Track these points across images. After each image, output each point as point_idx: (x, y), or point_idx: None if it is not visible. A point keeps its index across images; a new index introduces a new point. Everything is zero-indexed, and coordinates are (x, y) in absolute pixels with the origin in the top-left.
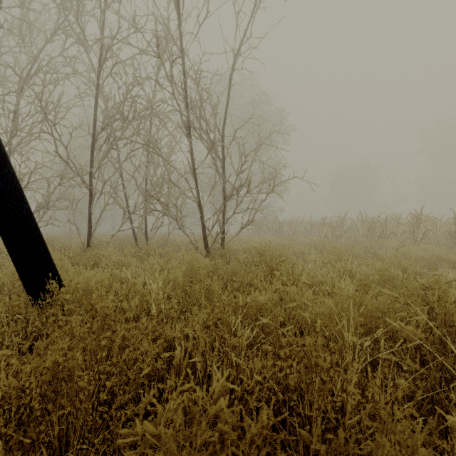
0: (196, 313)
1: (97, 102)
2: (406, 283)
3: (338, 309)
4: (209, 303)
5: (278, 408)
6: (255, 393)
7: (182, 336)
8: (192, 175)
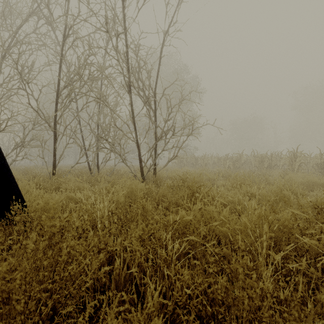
0: (133, 229)
1: (62, 68)
2: (296, 202)
3: (251, 225)
4: (144, 219)
5: (208, 321)
6: (190, 322)
7: (121, 250)
8: (132, 121)
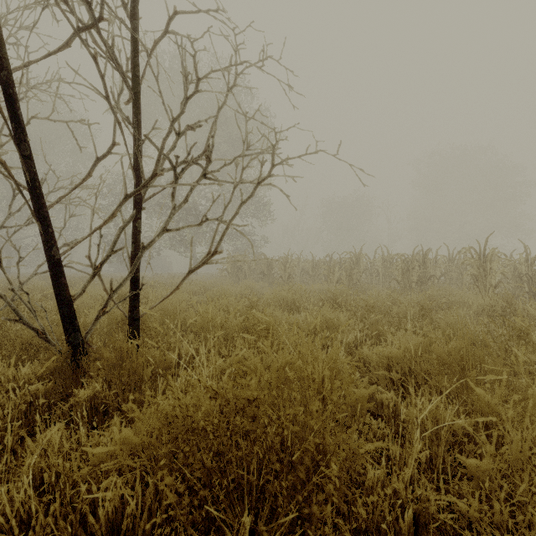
0: None
1: None
2: None
3: None
4: None
5: None
6: None
7: None
8: None
